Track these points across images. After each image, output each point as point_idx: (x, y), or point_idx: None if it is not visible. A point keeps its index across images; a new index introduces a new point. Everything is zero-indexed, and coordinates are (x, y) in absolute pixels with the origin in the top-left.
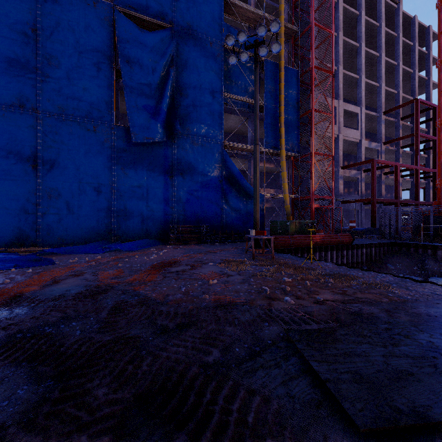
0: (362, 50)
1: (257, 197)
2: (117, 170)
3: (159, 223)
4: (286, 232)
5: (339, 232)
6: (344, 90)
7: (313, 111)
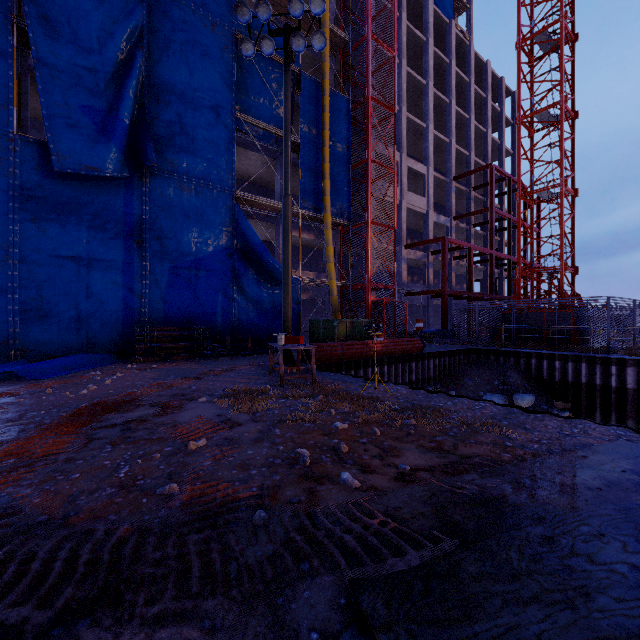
0: (429, 90)
1: (289, 281)
2: (22, 221)
3: (114, 324)
4: (333, 337)
5: (403, 335)
6: (408, 142)
7: (369, 161)
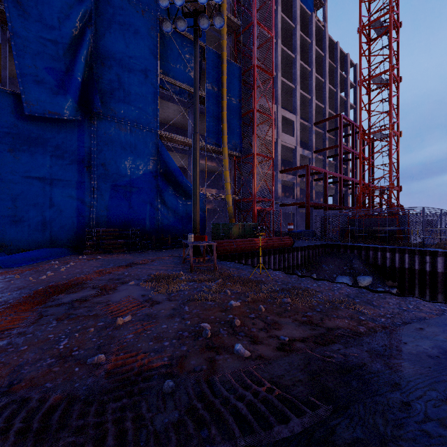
0: (297, 62)
1: (197, 195)
2: (1, 151)
3: (70, 226)
4: (229, 235)
5: (279, 234)
6: (282, 98)
7: (255, 111)
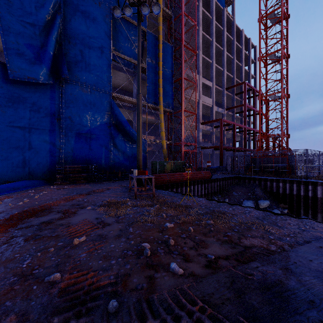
0: (213, 43)
1: (140, 140)
2: None
3: (44, 163)
4: (164, 170)
5: (200, 169)
6: (202, 70)
7: (183, 78)
